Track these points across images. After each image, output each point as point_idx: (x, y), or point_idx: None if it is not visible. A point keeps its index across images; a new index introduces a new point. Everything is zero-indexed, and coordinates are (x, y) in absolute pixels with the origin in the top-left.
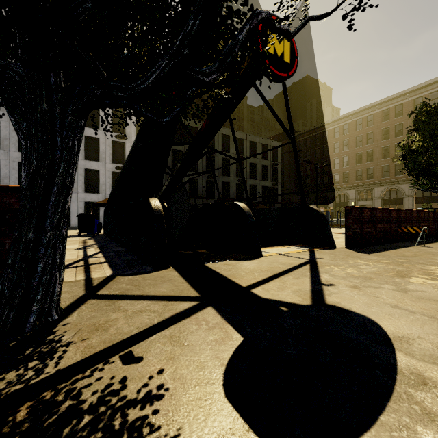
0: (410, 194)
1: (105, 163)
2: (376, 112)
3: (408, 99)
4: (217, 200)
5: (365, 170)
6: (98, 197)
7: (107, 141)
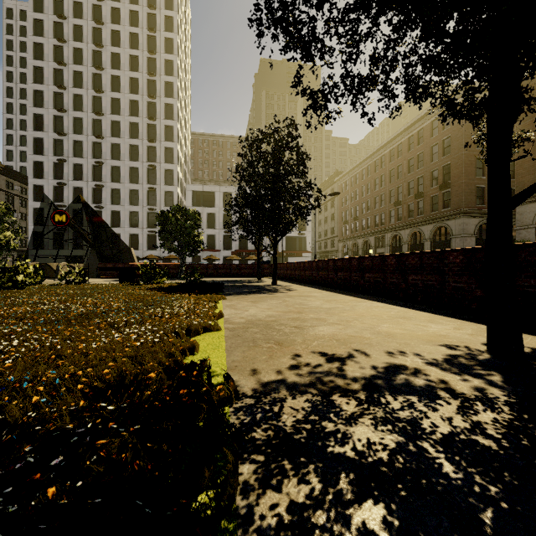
0: (406, 241)
1: (142, 229)
2: (386, 152)
3: (405, 138)
4: (234, 252)
5: (379, 215)
6: (138, 253)
7: (144, 213)
